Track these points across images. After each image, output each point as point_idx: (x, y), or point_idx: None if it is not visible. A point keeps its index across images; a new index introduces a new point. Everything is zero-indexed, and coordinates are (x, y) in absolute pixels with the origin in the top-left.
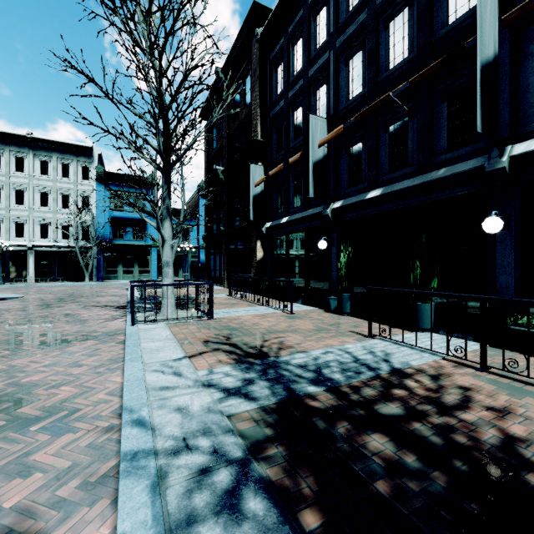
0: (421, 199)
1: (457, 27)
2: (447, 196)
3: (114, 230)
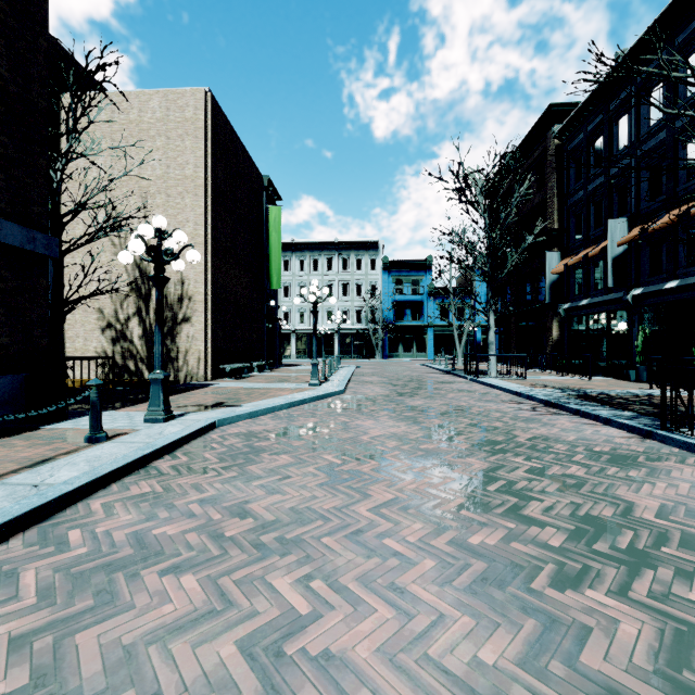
0: None
1: None
2: None
3: (396, 313)
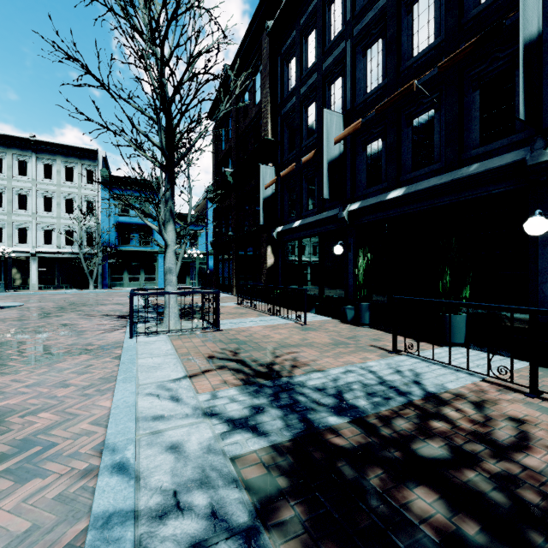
0: (450, 199)
1: (491, 5)
2: (480, 195)
3: (120, 236)
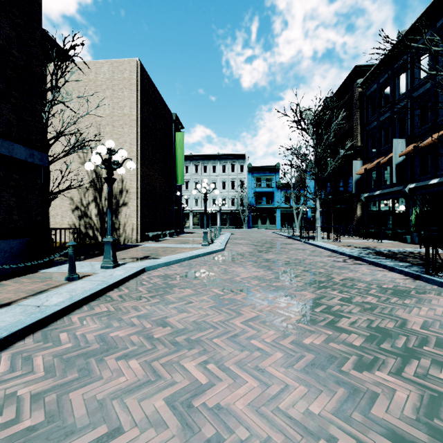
0: None
1: None
2: None
3: (256, 199)
